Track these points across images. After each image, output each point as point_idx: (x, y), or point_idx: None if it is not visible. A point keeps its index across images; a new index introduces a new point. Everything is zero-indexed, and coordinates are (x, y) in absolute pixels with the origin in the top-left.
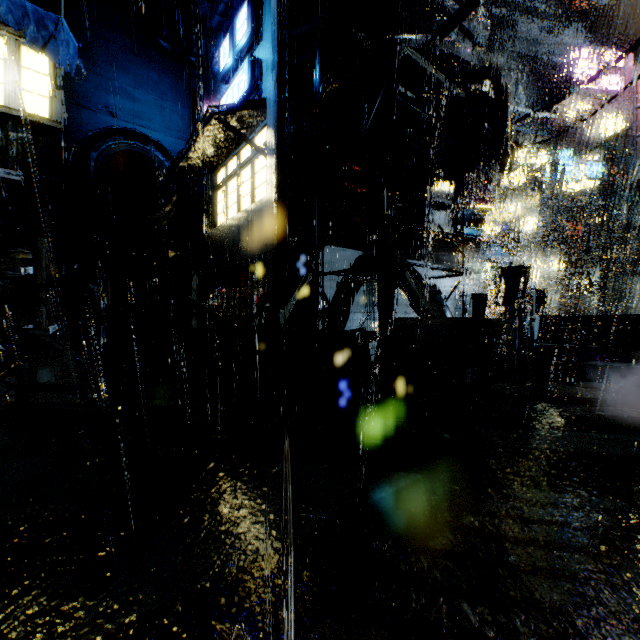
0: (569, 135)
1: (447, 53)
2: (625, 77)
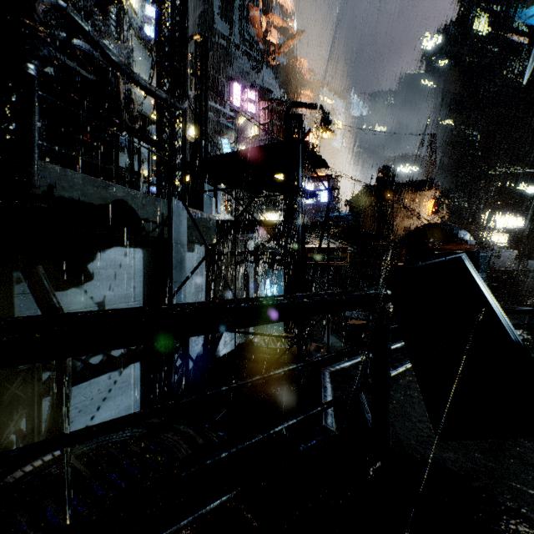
0: (239, 132)
1: (85, 52)
2: (257, 107)
